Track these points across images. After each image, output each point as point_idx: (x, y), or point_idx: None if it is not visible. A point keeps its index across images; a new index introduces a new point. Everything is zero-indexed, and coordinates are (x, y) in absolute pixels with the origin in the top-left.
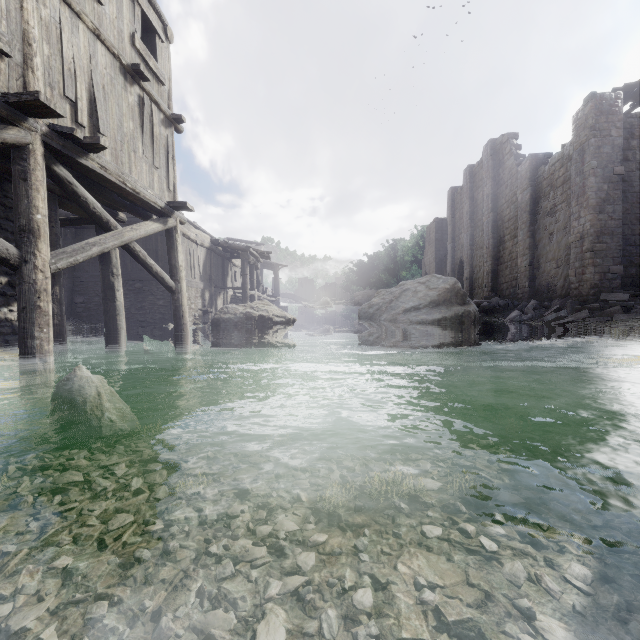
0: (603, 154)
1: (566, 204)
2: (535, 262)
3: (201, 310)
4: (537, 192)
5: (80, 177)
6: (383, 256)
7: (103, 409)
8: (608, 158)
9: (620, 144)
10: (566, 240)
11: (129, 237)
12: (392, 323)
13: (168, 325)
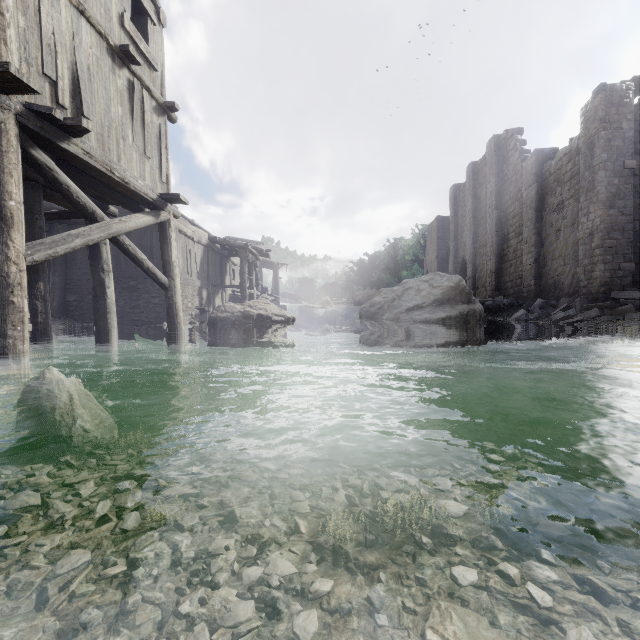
0: (613, 147)
1: (574, 200)
2: (541, 260)
3: (198, 309)
4: (543, 188)
5: (64, 165)
6: (384, 255)
7: (74, 417)
8: (619, 151)
9: (631, 137)
10: (574, 237)
11: (117, 229)
12: (395, 322)
13: (163, 324)
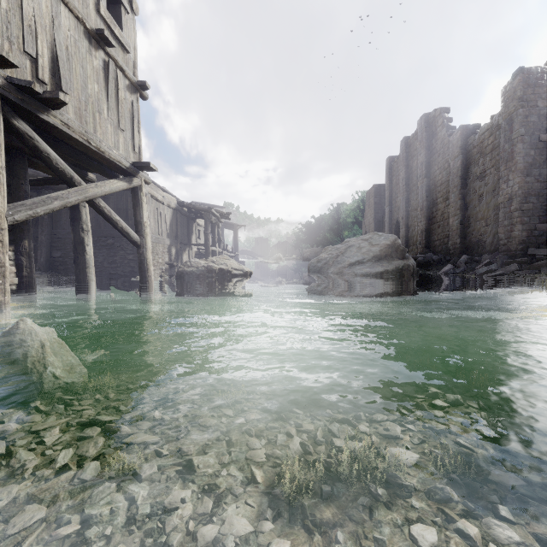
0: (530, 123)
1: (495, 169)
2: (466, 221)
3: (168, 264)
4: (467, 159)
5: (46, 136)
6: (328, 218)
7: (45, 365)
8: (535, 126)
9: (546, 114)
10: (495, 201)
11: (93, 193)
12: (339, 276)
13: (136, 277)
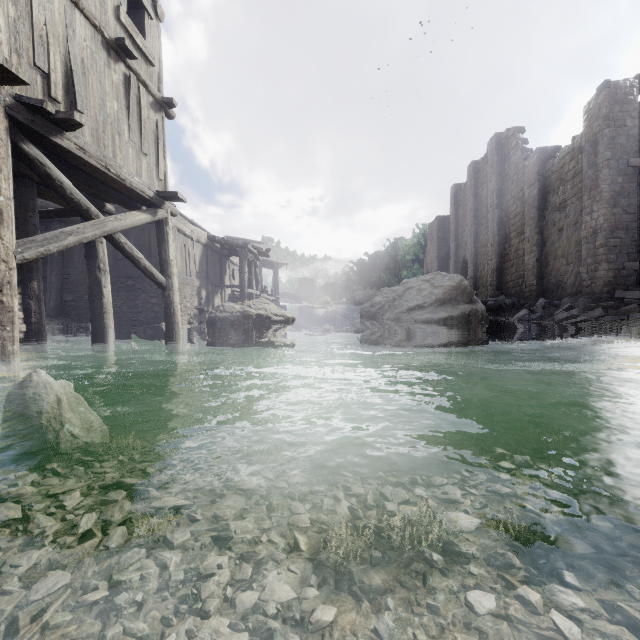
0: (617, 145)
1: (577, 198)
2: (543, 259)
3: (197, 309)
4: (545, 187)
5: (58, 161)
6: (384, 255)
7: (62, 422)
8: (623, 149)
9: (635, 134)
10: (577, 236)
11: (112, 227)
12: (395, 322)
13: (161, 324)
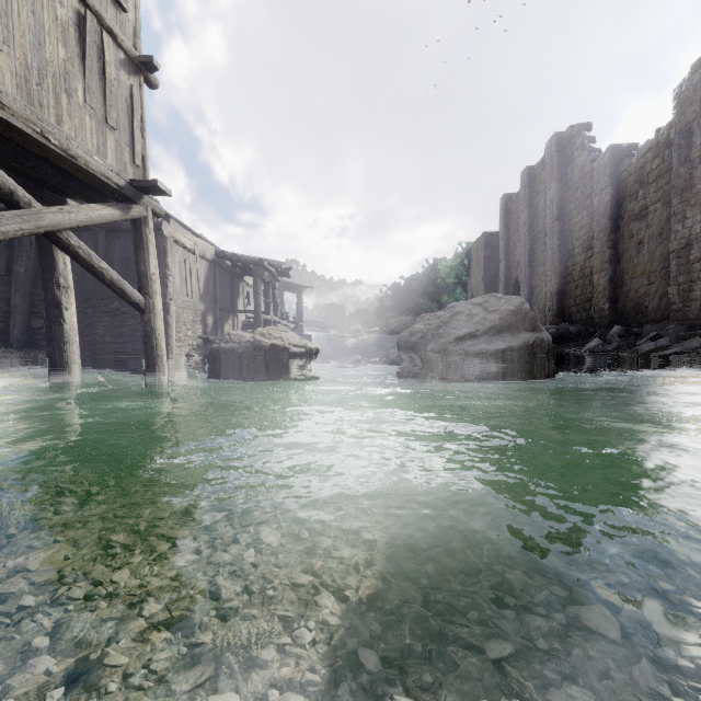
0: None
1: (662, 203)
2: (617, 279)
3: (201, 338)
4: (620, 192)
5: None
6: (422, 278)
7: None
8: None
9: None
10: (662, 249)
11: (54, 221)
12: (441, 354)
13: None
